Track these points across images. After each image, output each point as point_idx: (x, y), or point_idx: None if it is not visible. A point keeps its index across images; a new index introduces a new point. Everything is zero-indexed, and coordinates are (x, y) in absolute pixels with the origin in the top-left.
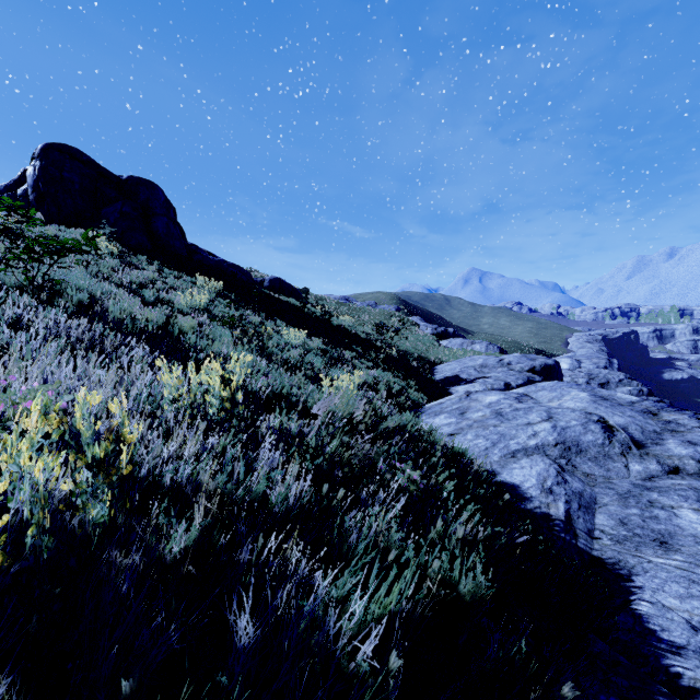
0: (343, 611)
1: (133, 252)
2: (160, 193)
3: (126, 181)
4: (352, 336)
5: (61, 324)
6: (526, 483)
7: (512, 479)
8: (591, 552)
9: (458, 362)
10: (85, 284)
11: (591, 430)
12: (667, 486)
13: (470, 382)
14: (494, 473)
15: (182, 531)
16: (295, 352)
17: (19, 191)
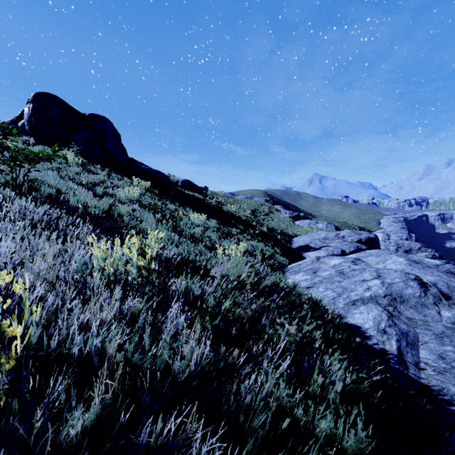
0: None
1: (92, 163)
2: (110, 124)
3: (88, 116)
4: (237, 218)
5: (29, 209)
6: (365, 325)
7: (354, 322)
8: (419, 380)
9: (308, 236)
10: (55, 183)
11: (410, 285)
12: None
13: (317, 249)
14: (341, 316)
15: (80, 415)
16: (198, 229)
17: (19, 124)
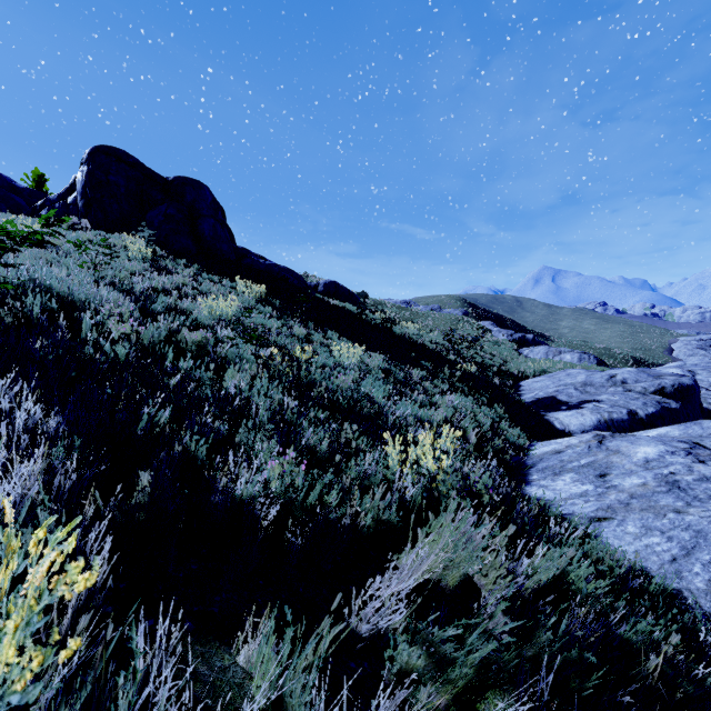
0: None
1: (174, 256)
2: (207, 192)
3: (172, 181)
4: (419, 347)
5: None
6: None
7: None
8: None
9: (551, 378)
10: (65, 291)
11: None
12: None
13: (575, 407)
14: None
15: None
16: (347, 380)
17: (69, 200)
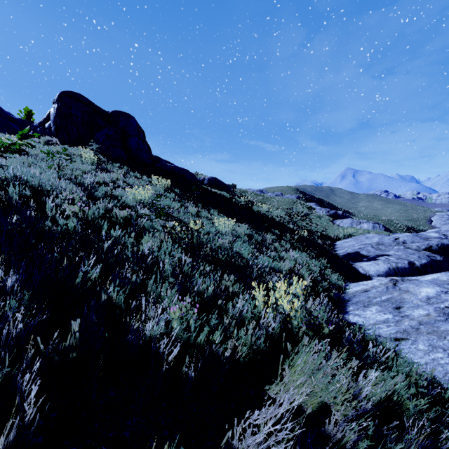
0: None
1: (112, 161)
2: (133, 120)
3: (111, 113)
4: (269, 220)
5: None
6: None
7: None
8: None
9: (355, 240)
10: (36, 183)
11: None
12: None
13: (373, 259)
14: None
15: None
16: (224, 243)
17: (46, 126)
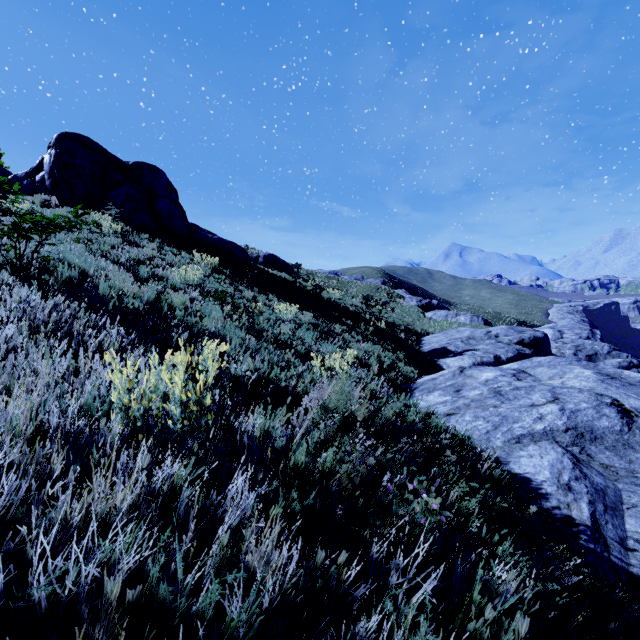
0: None
1: (137, 231)
2: (163, 176)
3: (132, 166)
4: (342, 309)
5: (32, 303)
6: (538, 477)
7: (521, 470)
8: (628, 569)
9: (445, 334)
10: (79, 261)
11: (605, 414)
12: None
13: (459, 354)
14: (499, 461)
15: None
16: (286, 328)
17: (37, 178)
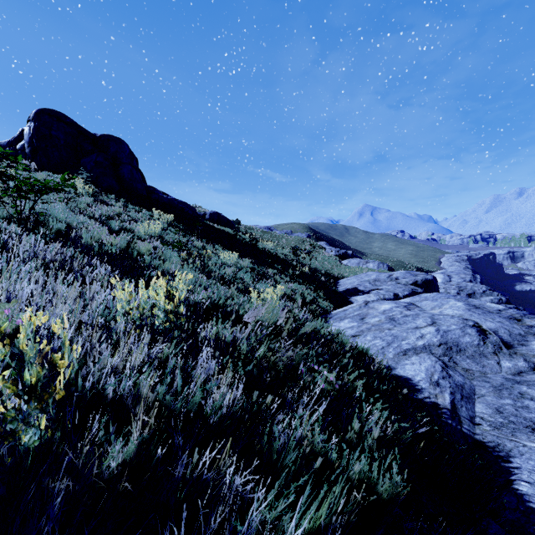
0: (276, 531)
1: (105, 192)
2: (125, 146)
3: (99, 137)
4: (274, 257)
5: (39, 248)
6: (417, 377)
7: (405, 373)
8: (473, 436)
9: (356, 277)
10: (64, 217)
11: (468, 333)
12: (534, 380)
13: (366, 293)
14: (390, 368)
15: (119, 448)
16: (230, 270)
17: (18, 146)
